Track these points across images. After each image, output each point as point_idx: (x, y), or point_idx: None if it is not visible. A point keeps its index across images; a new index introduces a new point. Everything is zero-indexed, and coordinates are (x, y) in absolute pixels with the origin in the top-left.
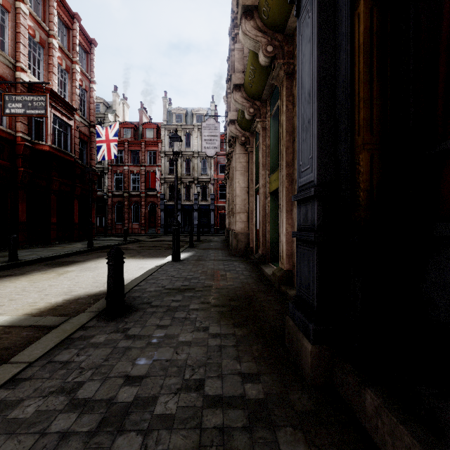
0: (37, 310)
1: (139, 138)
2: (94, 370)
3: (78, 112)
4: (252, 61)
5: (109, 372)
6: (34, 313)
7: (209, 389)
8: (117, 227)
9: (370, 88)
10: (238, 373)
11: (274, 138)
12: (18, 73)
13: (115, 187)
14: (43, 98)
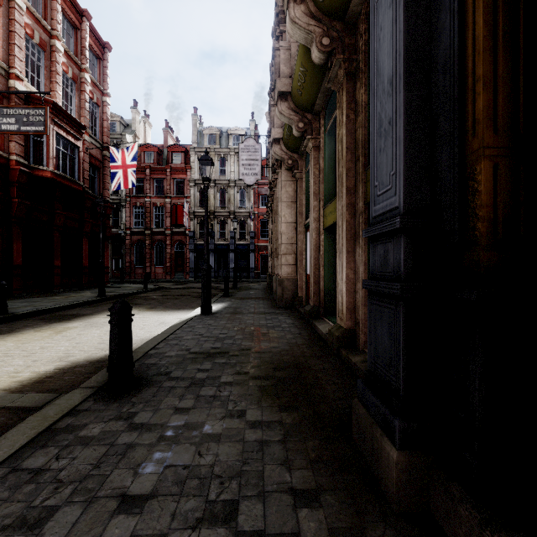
0: (18, 383)
1: (164, 164)
2: (77, 484)
3: (88, 131)
4: (303, 60)
5: (98, 488)
6: (12, 387)
7: (245, 520)
8: (137, 271)
9: (493, 61)
10: (288, 490)
11: (330, 159)
12: (12, 81)
13: (135, 223)
14: (41, 112)
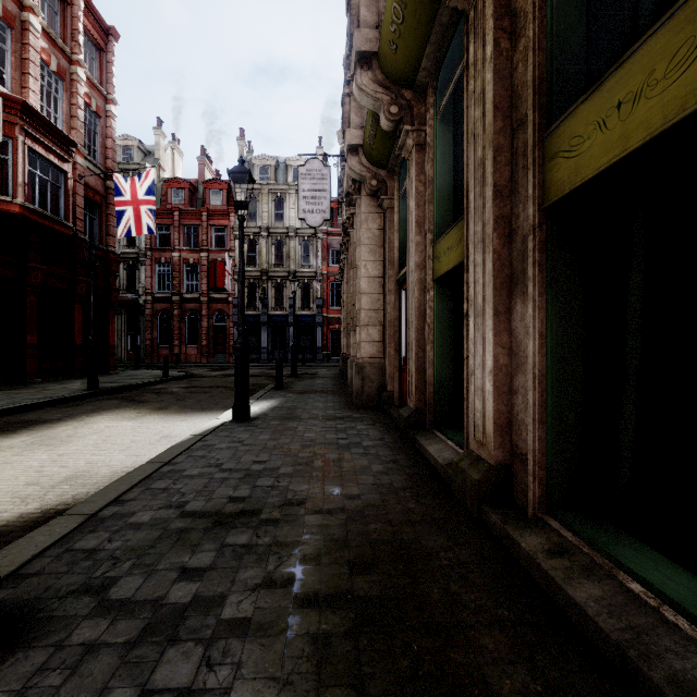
0: None
1: (198, 206)
2: None
3: (82, 151)
4: None
5: None
6: None
7: None
8: (161, 352)
9: None
10: None
11: (444, 162)
12: None
13: (158, 286)
14: None
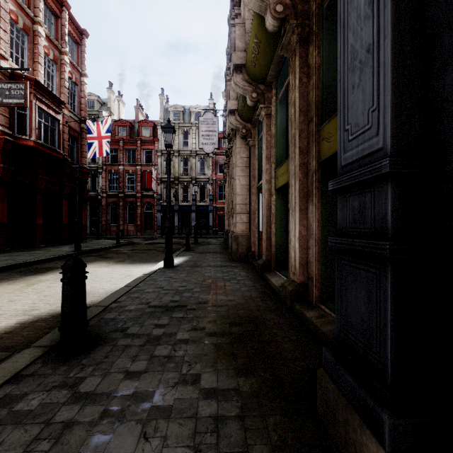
0: None
1: (135, 137)
2: None
3: (67, 106)
4: (256, 32)
5: None
6: None
7: None
8: (112, 229)
9: None
10: None
11: (281, 126)
12: None
13: (110, 187)
14: (22, 86)
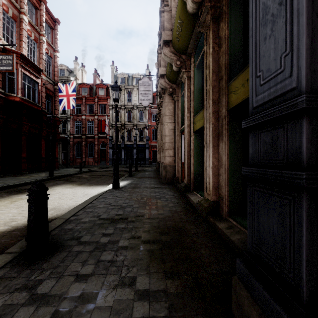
0: None
1: (93, 95)
2: None
3: (44, 73)
4: (180, 14)
5: None
6: None
7: None
8: (77, 160)
9: None
10: None
11: (198, 85)
12: None
13: (75, 131)
14: (10, 57)
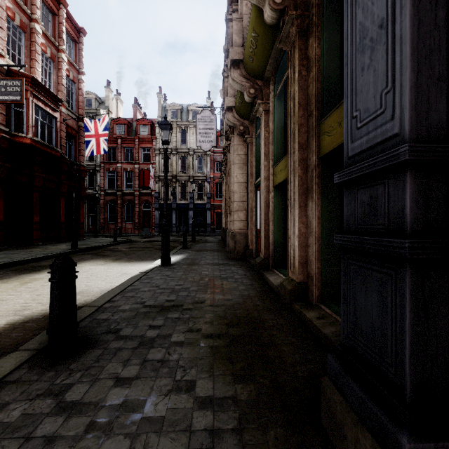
0: None
1: (133, 135)
2: None
3: (64, 104)
4: (254, 25)
5: None
6: None
7: None
8: (110, 227)
9: None
10: None
11: (279, 122)
12: None
13: (108, 185)
14: (18, 83)
